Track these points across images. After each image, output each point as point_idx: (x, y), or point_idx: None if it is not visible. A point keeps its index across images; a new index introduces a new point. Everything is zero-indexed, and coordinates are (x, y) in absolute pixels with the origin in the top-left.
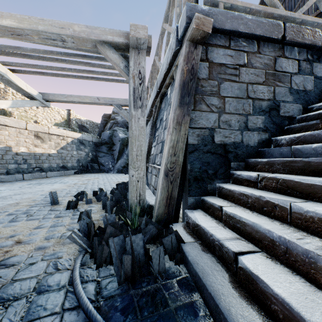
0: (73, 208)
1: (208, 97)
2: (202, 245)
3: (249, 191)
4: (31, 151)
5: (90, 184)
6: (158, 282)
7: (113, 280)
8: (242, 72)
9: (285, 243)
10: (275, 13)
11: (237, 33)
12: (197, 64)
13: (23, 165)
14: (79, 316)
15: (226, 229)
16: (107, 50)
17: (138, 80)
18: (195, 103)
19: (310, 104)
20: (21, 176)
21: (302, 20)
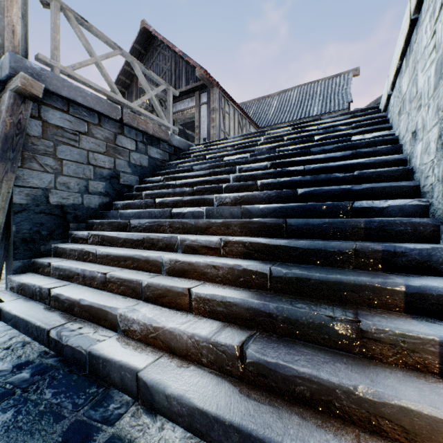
0: None
1: (41, 157)
2: (25, 299)
3: (78, 246)
4: None
5: None
6: None
7: None
8: (83, 139)
9: (83, 272)
10: (115, 98)
11: (76, 102)
12: (26, 120)
13: None
14: None
15: (52, 279)
16: None
17: None
18: (25, 160)
19: (146, 177)
20: None
21: (138, 110)
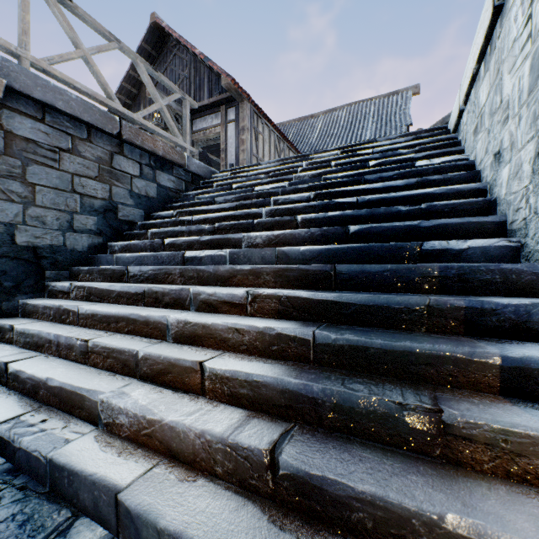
0: None
1: (3, 180)
2: None
3: (55, 302)
4: None
5: None
6: None
7: None
8: (65, 158)
9: (57, 339)
10: (110, 105)
11: (55, 108)
12: None
13: None
14: None
15: (15, 348)
16: None
17: None
18: None
19: (154, 212)
20: None
21: (142, 124)
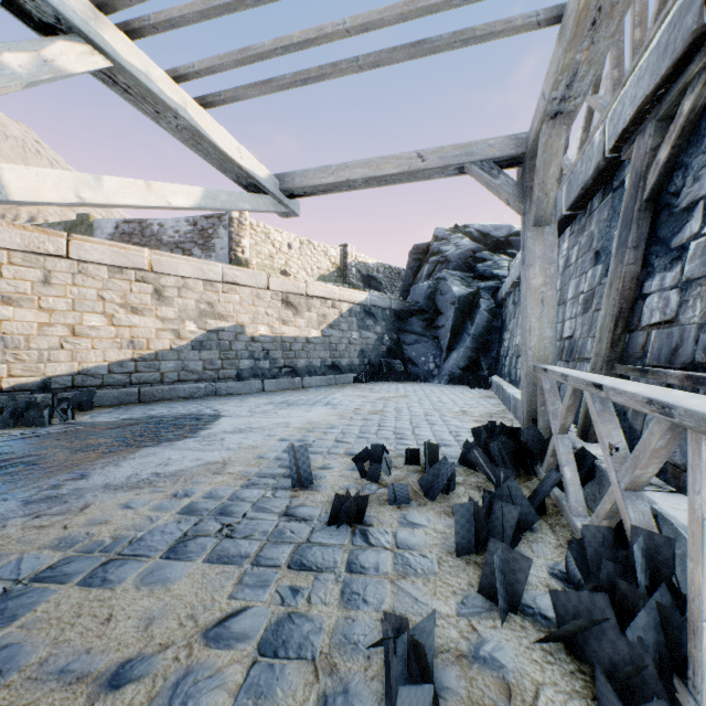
0: (349, 520)
1: None
2: None
3: None
4: (276, 334)
5: (390, 416)
6: None
7: None
8: None
9: None
10: None
11: None
12: None
13: (264, 361)
14: None
15: None
16: None
17: None
18: None
19: None
20: (260, 384)
21: None
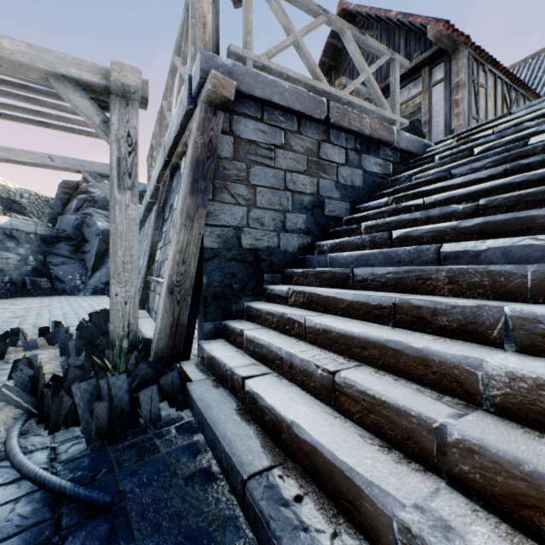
0: None
1: (233, 184)
2: (215, 381)
3: (276, 308)
4: None
5: (32, 318)
6: (149, 432)
7: (79, 442)
8: (278, 155)
9: (289, 358)
10: (318, 87)
11: (271, 104)
12: (217, 137)
13: None
14: (23, 487)
15: (246, 356)
16: (70, 91)
17: (127, 146)
18: (215, 191)
19: (359, 204)
20: None
21: (348, 101)
